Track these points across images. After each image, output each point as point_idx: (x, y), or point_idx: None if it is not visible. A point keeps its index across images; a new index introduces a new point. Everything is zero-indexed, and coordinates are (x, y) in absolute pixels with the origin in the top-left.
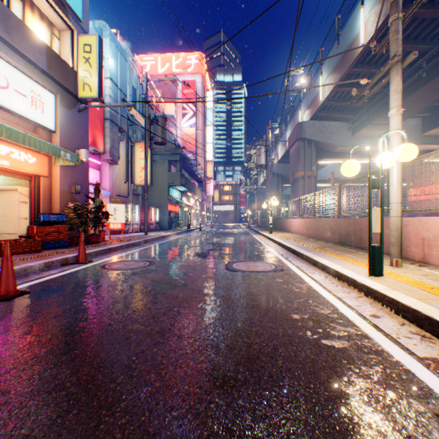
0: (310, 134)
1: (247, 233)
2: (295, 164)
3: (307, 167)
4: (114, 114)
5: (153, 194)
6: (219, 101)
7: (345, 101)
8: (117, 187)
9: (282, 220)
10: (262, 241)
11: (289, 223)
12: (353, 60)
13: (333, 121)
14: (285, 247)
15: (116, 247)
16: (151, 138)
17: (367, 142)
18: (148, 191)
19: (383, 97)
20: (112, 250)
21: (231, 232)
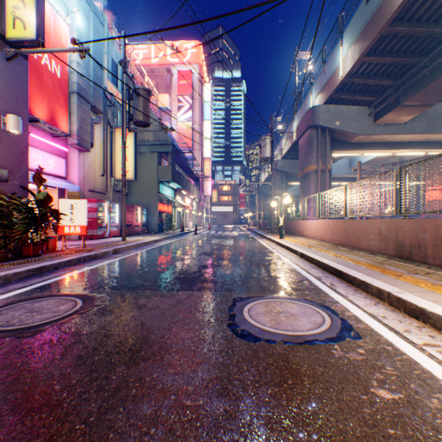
0: (324, 121)
1: (251, 237)
2: (306, 156)
3: (321, 160)
4: (84, 88)
5: (141, 191)
6: (217, 17)
7: (370, 78)
8: (90, 181)
9: (293, 222)
10: (274, 250)
11: (303, 226)
12: (393, 12)
13: (351, 105)
14: (314, 263)
15: (55, 264)
16: (130, 117)
17: (391, 130)
18: (134, 188)
19: (419, 70)
20: (47, 269)
21: (231, 235)
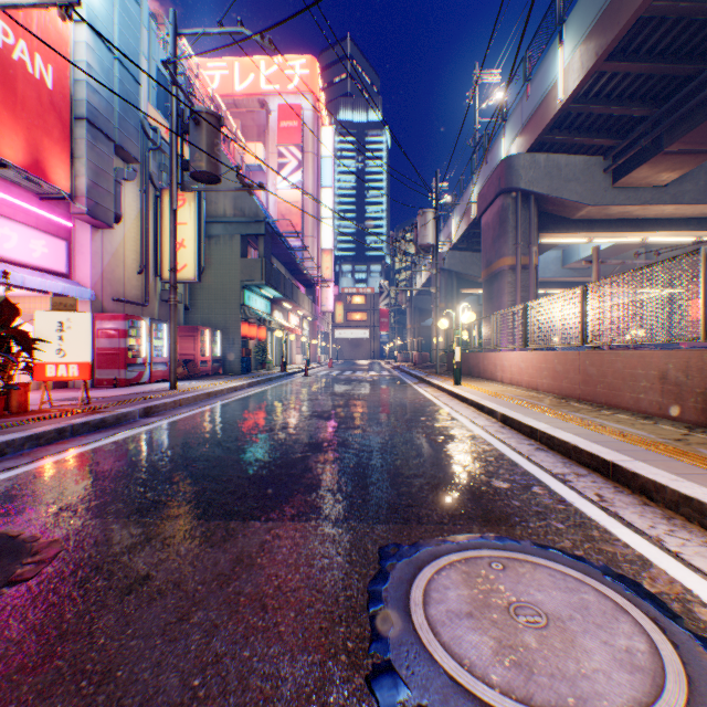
0: (528, 181)
1: (402, 382)
2: (495, 243)
3: (521, 248)
4: (102, 112)
5: (211, 302)
6: None
7: (610, 104)
8: (116, 282)
9: (474, 355)
10: (447, 407)
11: (494, 362)
12: None
13: (573, 155)
14: (539, 439)
15: None
16: (184, 164)
17: (642, 197)
18: (200, 297)
19: (699, 88)
20: None
21: (367, 378)
